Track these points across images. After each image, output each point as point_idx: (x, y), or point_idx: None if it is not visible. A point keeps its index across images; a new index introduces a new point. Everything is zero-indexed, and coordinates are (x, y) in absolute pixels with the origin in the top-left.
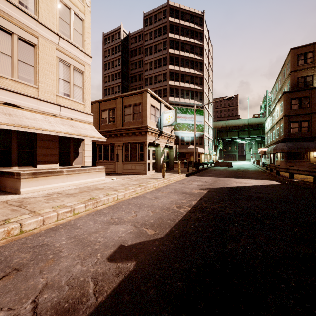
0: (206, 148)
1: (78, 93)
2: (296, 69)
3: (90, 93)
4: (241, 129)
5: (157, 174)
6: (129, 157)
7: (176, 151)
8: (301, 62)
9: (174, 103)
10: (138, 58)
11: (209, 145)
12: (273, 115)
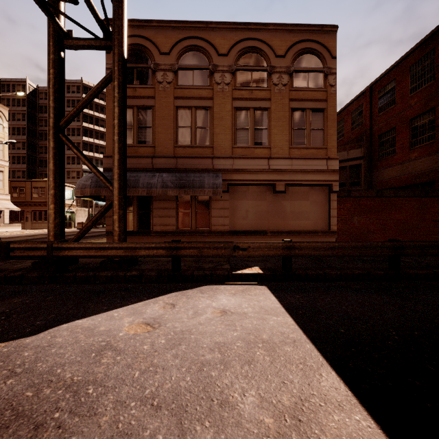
0: None
1: (0, 184)
2: None
3: (8, 182)
4: None
5: None
6: (36, 219)
7: (88, 213)
8: None
9: (88, 171)
10: None
11: None
12: None
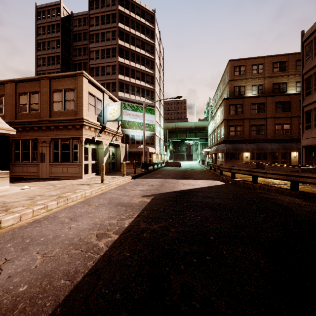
0: (157, 148)
1: None
2: (232, 79)
3: None
4: (188, 131)
5: (97, 177)
6: (59, 157)
7: (125, 150)
8: (236, 74)
9: (124, 99)
10: (82, 43)
11: (160, 145)
12: (215, 119)
